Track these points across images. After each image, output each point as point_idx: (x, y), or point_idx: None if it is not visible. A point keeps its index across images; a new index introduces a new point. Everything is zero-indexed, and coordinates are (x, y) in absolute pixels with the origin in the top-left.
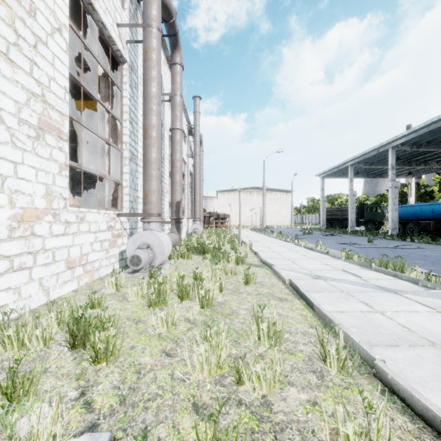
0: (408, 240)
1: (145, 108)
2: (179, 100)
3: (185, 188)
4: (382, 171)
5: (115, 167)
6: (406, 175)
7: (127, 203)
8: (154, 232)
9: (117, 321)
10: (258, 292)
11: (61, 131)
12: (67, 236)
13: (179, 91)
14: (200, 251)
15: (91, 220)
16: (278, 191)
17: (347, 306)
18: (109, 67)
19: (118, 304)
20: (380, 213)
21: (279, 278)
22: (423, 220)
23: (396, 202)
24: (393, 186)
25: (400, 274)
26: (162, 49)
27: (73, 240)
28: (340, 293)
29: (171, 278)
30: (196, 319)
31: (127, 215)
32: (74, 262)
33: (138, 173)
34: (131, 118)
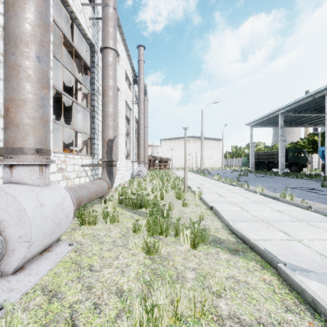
0: None
1: None
2: (111, 13)
3: (130, 133)
4: (304, 121)
5: None
6: (323, 124)
7: None
8: (12, 189)
9: None
10: None
11: None
12: None
13: (111, 2)
14: (136, 205)
15: None
16: (210, 140)
17: None
18: None
19: None
20: (303, 157)
21: None
22: None
23: None
24: None
25: None
26: None
27: None
28: None
29: None
30: None
31: None
32: None
33: None
34: None
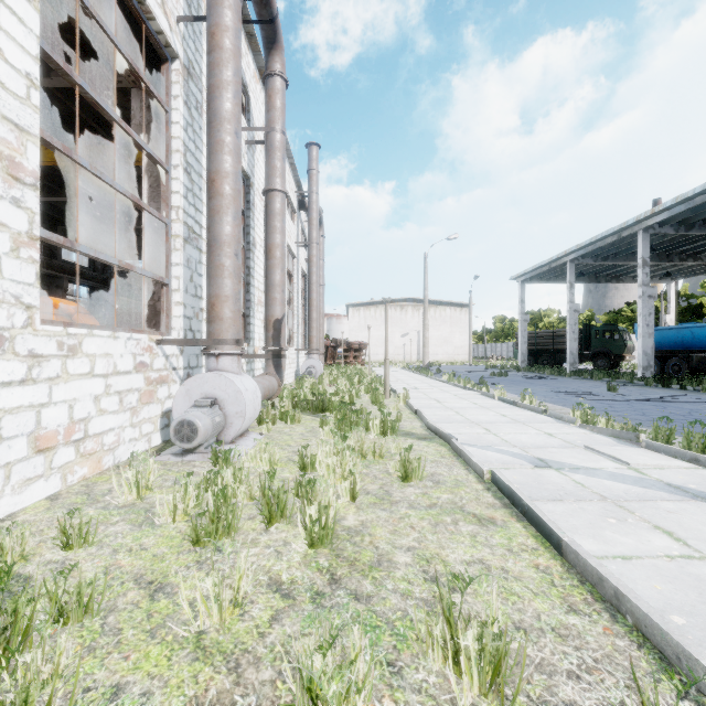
0: (674, 387)
1: (211, 140)
2: (280, 140)
3: (294, 298)
4: (620, 272)
5: (159, 254)
6: (660, 278)
7: (180, 321)
8: (227, 375)
9: (109, 588)
10: (431, 501)
11: (18, 166)
12: (33, 384)
13: (280, 124)
14: (317, 408)
15: (97, 352)
16: (447, 306)
17: (630, 539)
18: (147, 69)
19: (128, 535)
20: (617, 340)
21: (467, 464)
22: (697, 353)
23: (651, 323)
24: (646, 294)
25: (705, 458)
26: (250, 53)
27: (50, 392)
28: (602, 504)
29: (255, 466)
30: (296, 581)
31: (177, 342)
32: (52, 438)
33: (203, 266)
34: (187, 163)
